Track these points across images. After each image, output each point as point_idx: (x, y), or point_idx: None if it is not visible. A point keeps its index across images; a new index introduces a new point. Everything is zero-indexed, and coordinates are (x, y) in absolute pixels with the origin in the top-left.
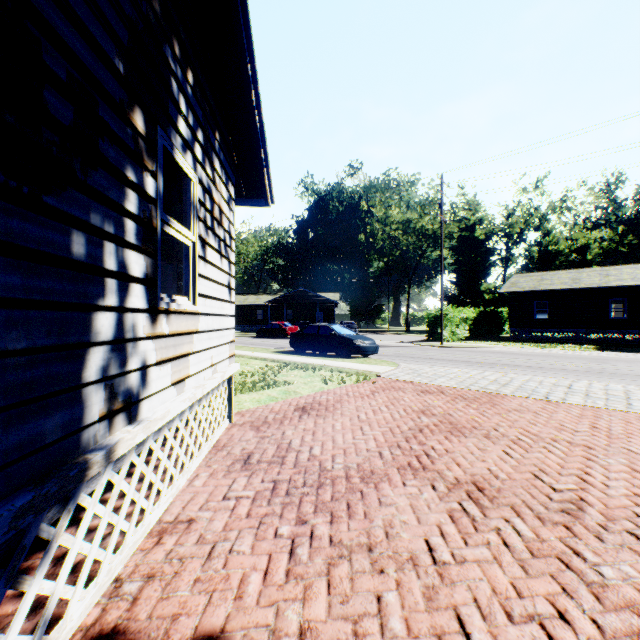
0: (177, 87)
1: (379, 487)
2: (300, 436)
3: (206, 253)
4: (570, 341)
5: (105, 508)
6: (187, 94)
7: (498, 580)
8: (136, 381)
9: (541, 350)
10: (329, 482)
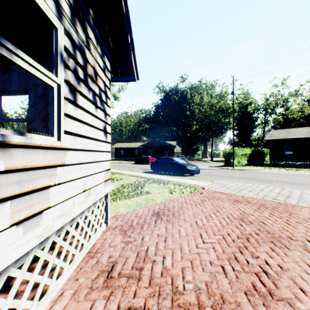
0: None
1: None
2: (155, 242)
3: (77, 99)
4: (305, 166)
5: None
6: None
7: None
8: None
9: (293, 172)
10: None
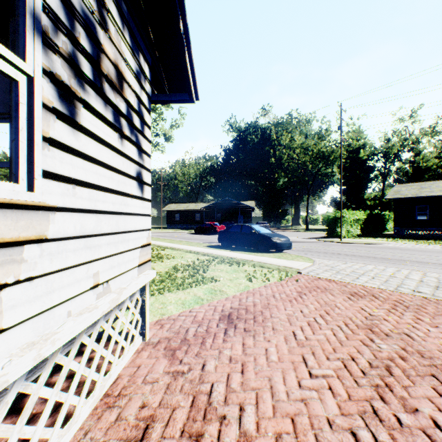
0: None
1: None
2: (225, 375)
3: (77, 114)
4: None
5: None
6: None
7: None
8: None
9: (433, 246)
10: None
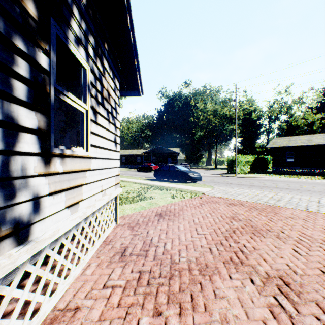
0: None
1: (213, 279)
2: (158, 234)
3: (97, 119)
4: (306, 174)
5: None
6: (80, 8)
7: None
8: (25, 210)
9: (292, 179)
10: (177, 274)
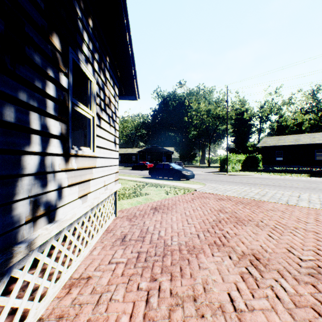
0: (82, 27)
1: (198, 257)
2: (153, 224)
3: (101, 123)
4: (294, 172)
5: (32, 275)
6: (89, 32)
7: None
8: (53, 197)
9: (280, 176)
10: (169, 253)
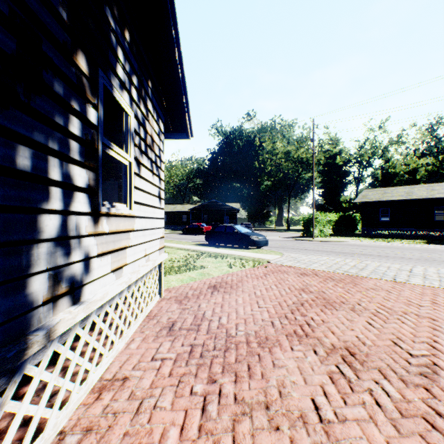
0: (116, 41)
1: (272, 351)
2: (212, 308)
3: (141, 171)
4: (405, 237)
5: (51, 374)
6: (125, 48)
7: (376, 439)
8: (79, 270)
9: (385, 243)
10: (233, 346)
